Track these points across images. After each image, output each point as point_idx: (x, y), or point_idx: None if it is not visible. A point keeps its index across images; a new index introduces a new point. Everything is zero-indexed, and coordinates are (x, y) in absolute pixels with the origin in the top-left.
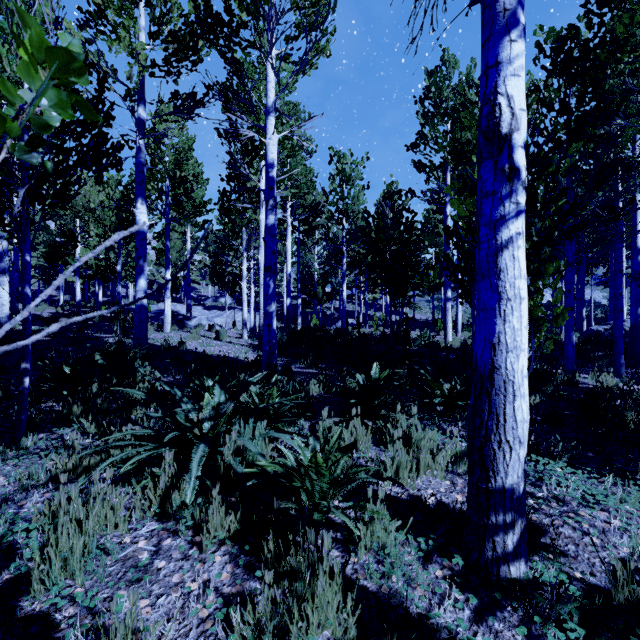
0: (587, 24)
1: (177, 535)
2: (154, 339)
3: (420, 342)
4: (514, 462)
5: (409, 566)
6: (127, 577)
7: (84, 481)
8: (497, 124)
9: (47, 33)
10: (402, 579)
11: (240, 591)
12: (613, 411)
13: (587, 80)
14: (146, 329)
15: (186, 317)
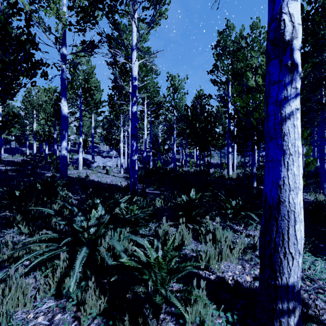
0: (307, 2)
1: (66, 310)
2: (72, 174)
3: (215, 175)
4: (295, 267)
5: None
6: None
7: (3, 275)
8: (282, 34)
9: None
10: None
11: None
12: None
13: (308, 32)
14: (66, 169)
15: (91, 162)
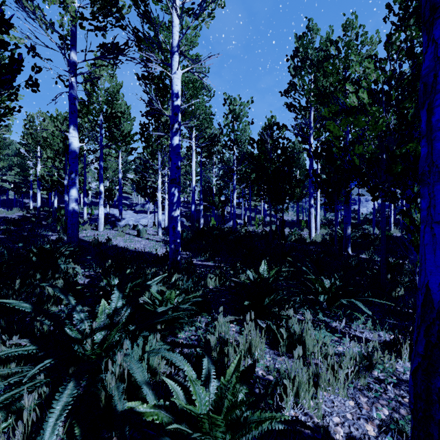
0: None
1: None
2: (88, 236)
3: (291, 238)
4: None
5: None
6: None
7: None
8: None
9: None
10: None
11: None
12: None
13: None
14: (77, 230)
15: (117, 219)
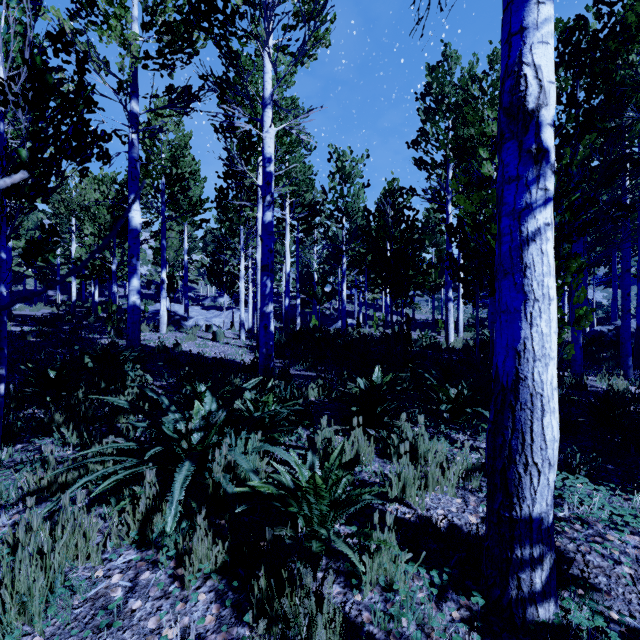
0: (595, 15)
1: (157, 566)
2: (149, 340)
3: (421, 343)
4: (543, 488)
5: (421, 605)
6: (95, 622)
7: (52, 506)
8: (522, 98)
9: (24, 12)
10: (413, 622)
11: (226, 639)
12: (630, 418)
13: (597, 72)
14: (139, 330)
15: (183, 317)
